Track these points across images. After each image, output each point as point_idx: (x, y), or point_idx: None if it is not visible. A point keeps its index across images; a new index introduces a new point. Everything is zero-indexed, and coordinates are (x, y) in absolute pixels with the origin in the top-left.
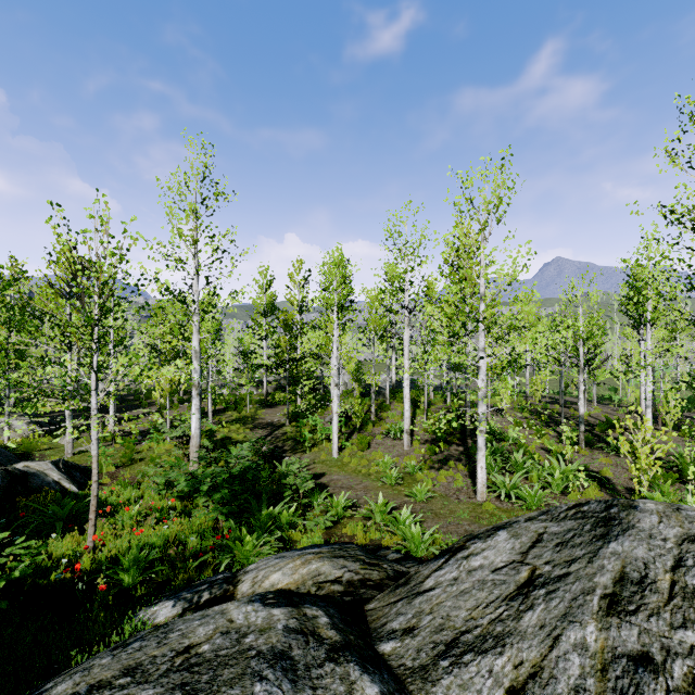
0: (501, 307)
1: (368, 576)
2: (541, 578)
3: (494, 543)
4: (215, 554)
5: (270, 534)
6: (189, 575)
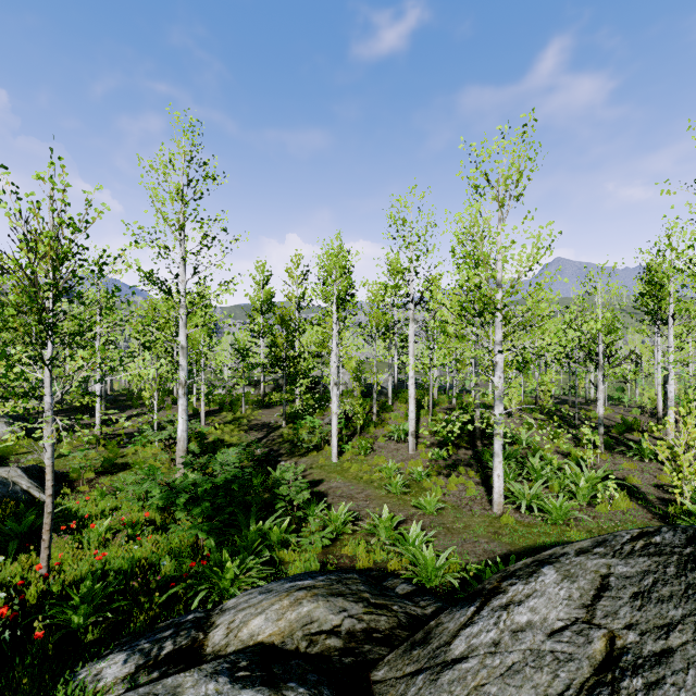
0: (522, 294)
1: (374, 624)
2: (628, 655)
3: (541, 587)
4: (188, 584)
5: (258, 555)
6: (155, 611)
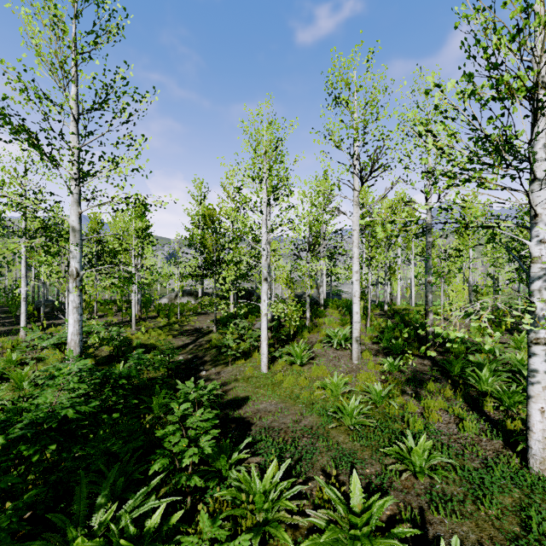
0: None
1: None
2: None
3: None
4: None
5: None
6: None
